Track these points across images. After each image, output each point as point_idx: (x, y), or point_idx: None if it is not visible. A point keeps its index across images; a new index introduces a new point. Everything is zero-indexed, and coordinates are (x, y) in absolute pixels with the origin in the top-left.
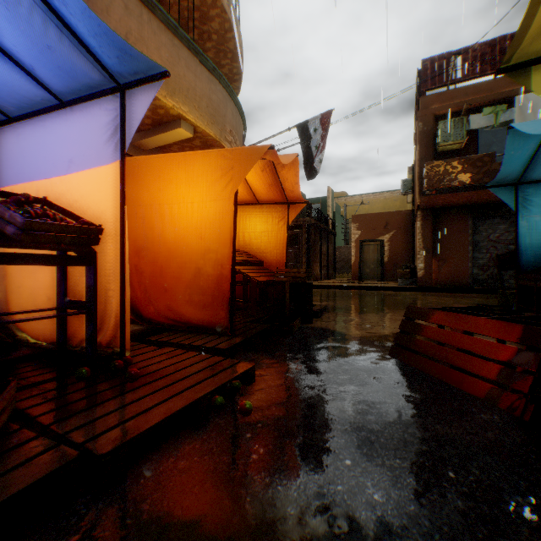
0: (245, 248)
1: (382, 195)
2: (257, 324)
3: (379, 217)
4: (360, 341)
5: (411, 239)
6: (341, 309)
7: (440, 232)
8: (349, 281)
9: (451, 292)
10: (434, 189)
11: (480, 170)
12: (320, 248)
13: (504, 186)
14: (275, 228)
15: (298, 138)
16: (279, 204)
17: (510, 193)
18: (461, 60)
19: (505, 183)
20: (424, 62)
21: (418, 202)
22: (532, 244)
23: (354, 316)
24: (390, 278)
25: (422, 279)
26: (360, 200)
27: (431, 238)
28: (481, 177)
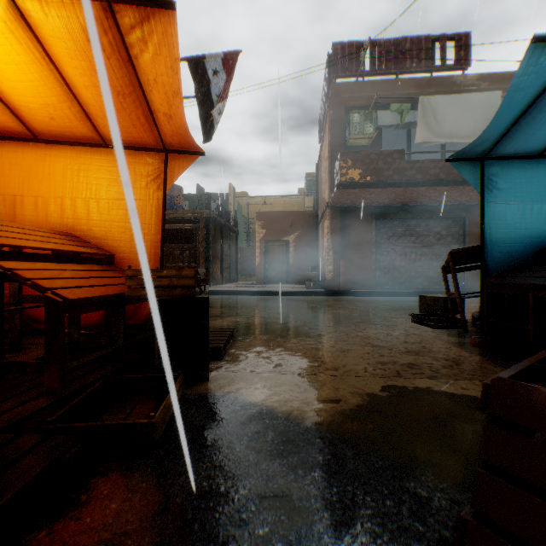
0: (78, 229)
1: (282, 199)
2: (33, 437)
3: (284, 216)
4: (328, 449)
5: (315, 241)
6: (255, 332)
7: (348, 233)
8: (254, 285)
9: (359, 296)
10: (349, 183)
11: (391, 166)
12: (222, 247)
13: (469, 160)
14: (140, 195)
15: (194, 105)
16: (148, 152)
17: (474, 170)
18: (370, 52)
19: (470, 157)
20: (335, 45)
21: (328, 198)
22: (498, 239)
23: (279, 347)
24: (296, 281)
25: (331, 282)
26: (261, 202)
27: (340, 239)
28: (392, 174)
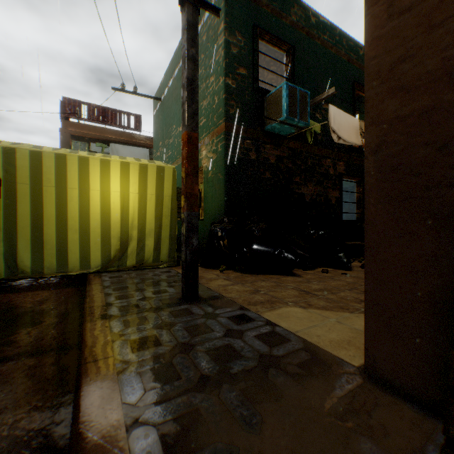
0: None
1: None
2: None
3: None
4: None
5: None
6: None
7: None
8: None
9: None
10: None
11: None
12: None
13: None
14: None
15: None
16: None
17: None
18: (88, 109)
19: None
20: (65, 98)
21: None
22: None
23: None
24: None
25: None
26: None
27: None
28: None
